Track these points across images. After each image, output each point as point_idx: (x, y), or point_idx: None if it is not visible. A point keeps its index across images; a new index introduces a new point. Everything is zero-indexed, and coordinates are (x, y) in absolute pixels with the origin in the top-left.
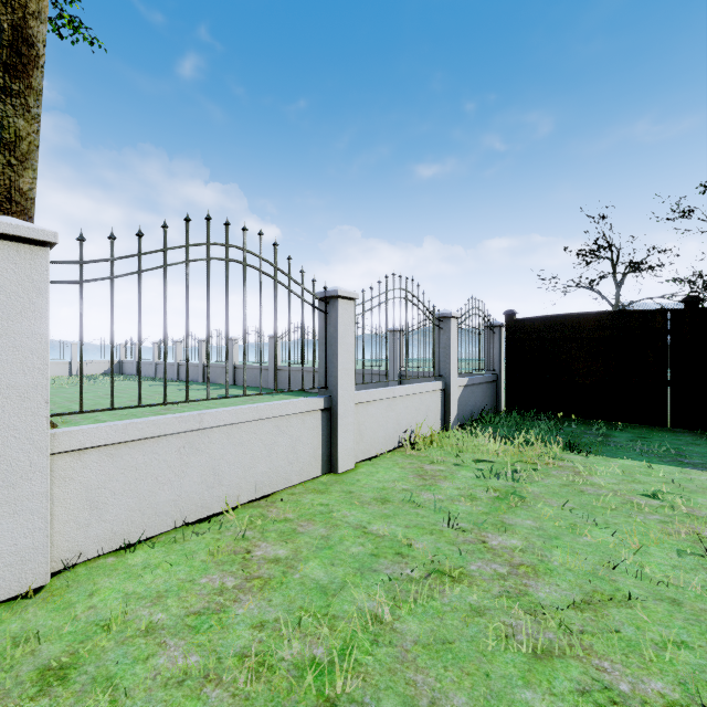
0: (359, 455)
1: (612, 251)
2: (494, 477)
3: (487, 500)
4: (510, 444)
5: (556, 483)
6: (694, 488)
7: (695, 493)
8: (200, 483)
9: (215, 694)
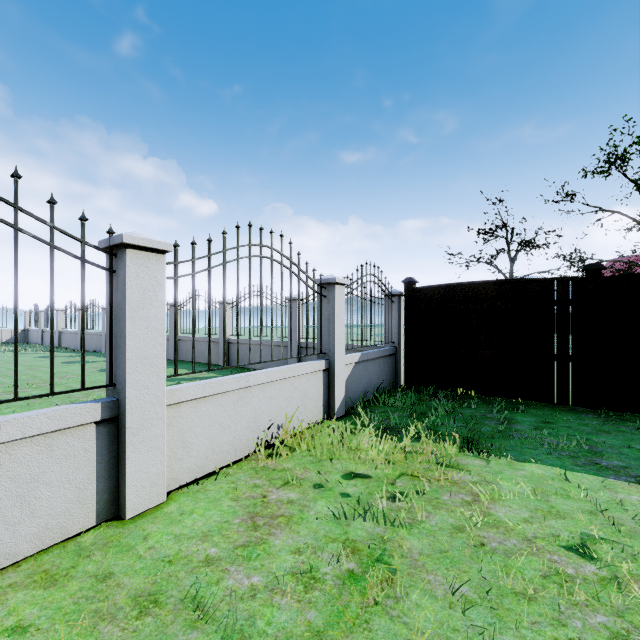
0: (182, 477)
1: (507, 230)
2: (361, 515)
3: (332, 586)
4: (399, 440)
5: (446, 524)
6: (632, 525)
7: (637, 537)
8: None
9: None
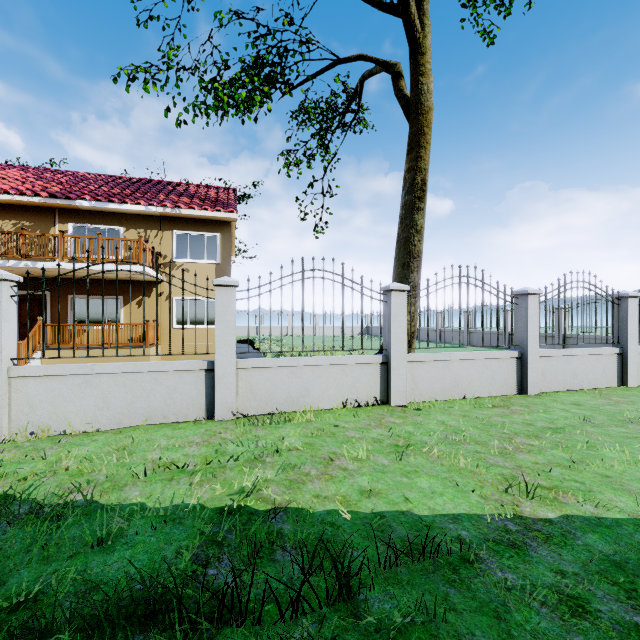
0: (638, 382)
1: None
2: None
3: None
4: None
5: None
6: None
7: None
8: (570, 376)
9: (634, 412)
